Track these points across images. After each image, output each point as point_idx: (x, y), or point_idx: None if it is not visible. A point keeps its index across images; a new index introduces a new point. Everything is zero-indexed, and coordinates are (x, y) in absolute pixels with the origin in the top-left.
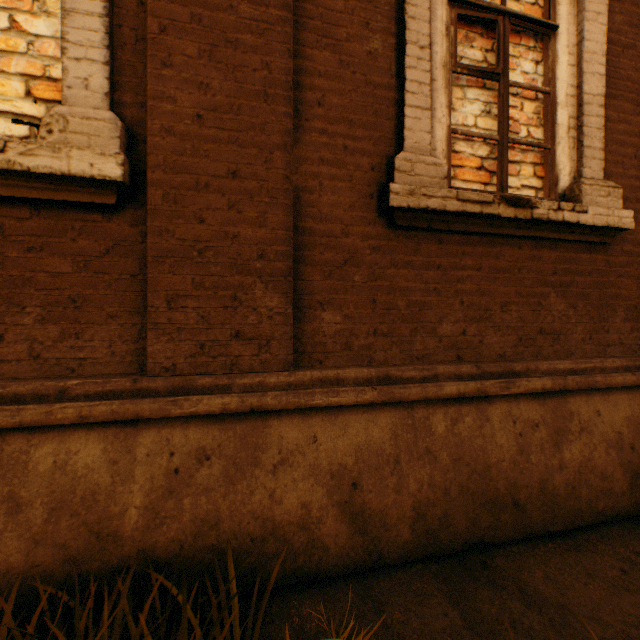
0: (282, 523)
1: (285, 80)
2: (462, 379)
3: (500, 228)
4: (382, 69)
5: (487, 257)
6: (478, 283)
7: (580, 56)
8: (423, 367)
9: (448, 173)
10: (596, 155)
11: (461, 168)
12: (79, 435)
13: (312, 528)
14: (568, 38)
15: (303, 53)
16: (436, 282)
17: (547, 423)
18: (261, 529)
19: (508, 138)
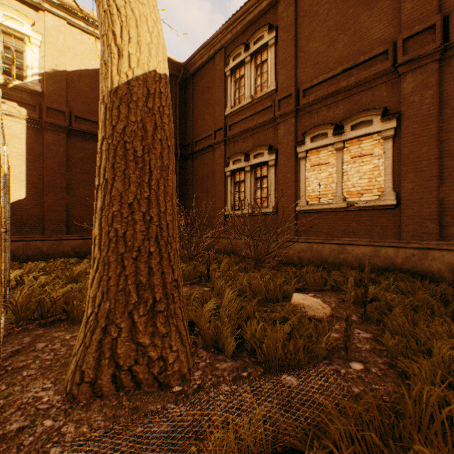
0: (432, 271)
1: (435, 175)
2: None
3: None
4: None
5: None
6: None
7: None
8: None
9: None
10: None
11: None
12: (388, 248)
13: (440, 274)
14: None
15: (443, 164)
16: None
17: None
18: (426, 271)
19: None
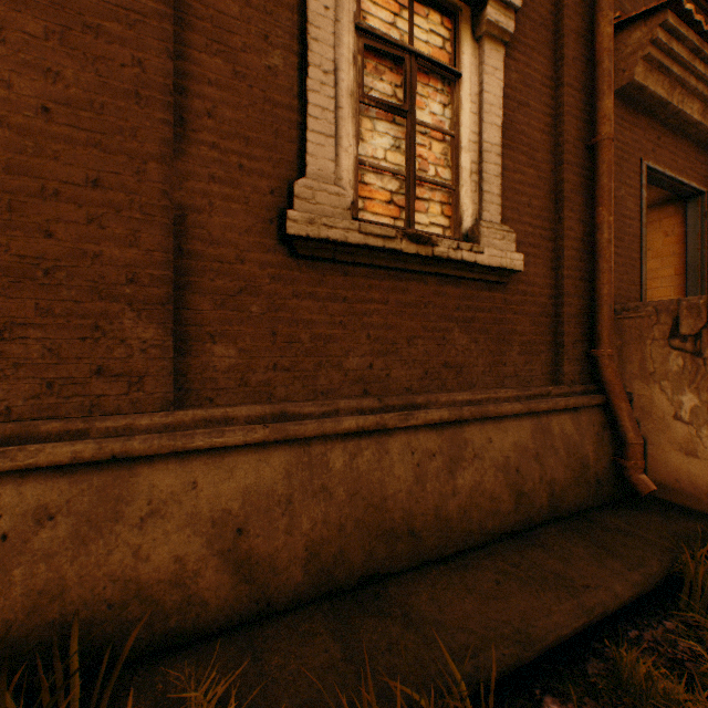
0: (150, 582)
1: (164, 83)
2: (364, 413)
3: (406, 263)
4: (284, 88)
5: (394, 291)
6: (385, 317)
7: (481, 106)
8: (324, 402)
9: (356, 204)
10: (494, 200)
11: (372, 200)
12: None
13: (188, 583)
14: (471, 87)
15: (190, 55)
16: (342, 315)
17: (444, 452)
18: (122, 592)
19: (416, 175)
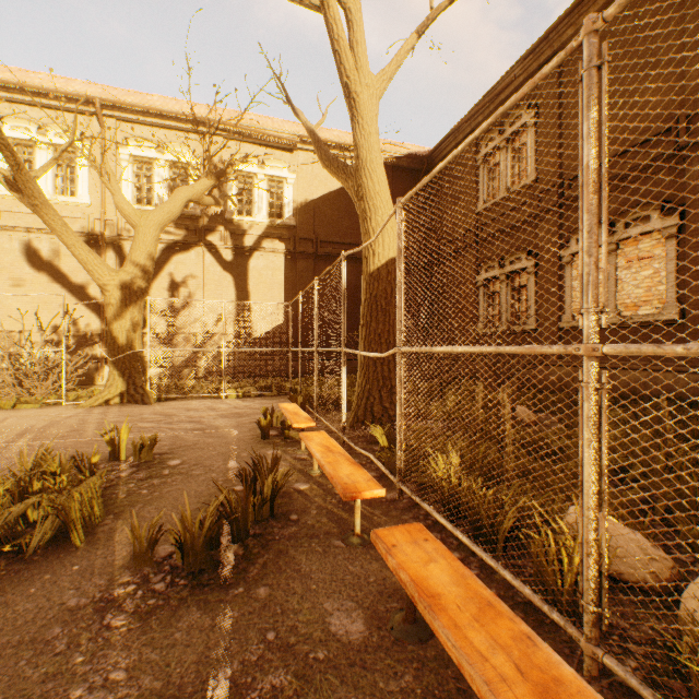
0: None
1: None
2: None
3: None
4: None
5: None
6: None
7: None
8: None
9: None
10: None
11: None
12: (667, 373)
13: None
14: None
15: None
16: None
17: None
18: None
19: None
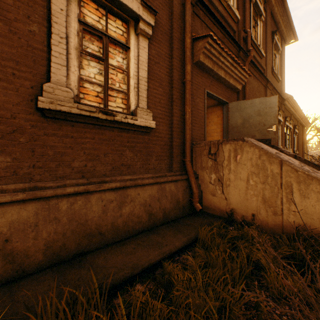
0: None
1: None
2: (80, 185)
3: (102, 122)
4: (39, 41)
5: (98, 134)
6: (93, 145)
7: (138, 61)
8: (59, 181)
9: (79, 96)
10: (144, 99)
11: (88, 95)
12: None
13: None
14: (134, 53)
15: None
16: (71, 143)
17: (117, 200)
18: None
19: (109, 86)
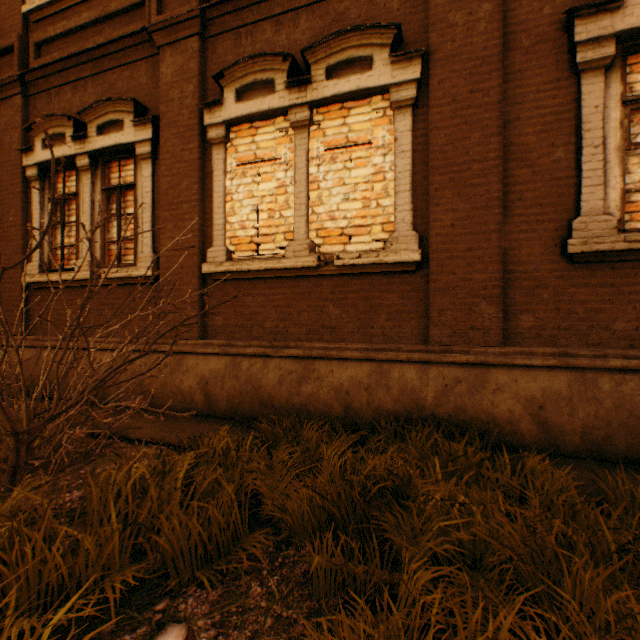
0: (497, 417)
1: (497, 196)
2: (628, 359)
3: None
4: (563, 168)
5: None
6: None
7: None
8: (594, 349)
9: (621, 220)
10: None
11: (638, 212)
12: (406, 366)
13: (514, 424)
14: None
15: (508, 175)
16: (609, 295)
17: None
18: (486, 418)
19: None
